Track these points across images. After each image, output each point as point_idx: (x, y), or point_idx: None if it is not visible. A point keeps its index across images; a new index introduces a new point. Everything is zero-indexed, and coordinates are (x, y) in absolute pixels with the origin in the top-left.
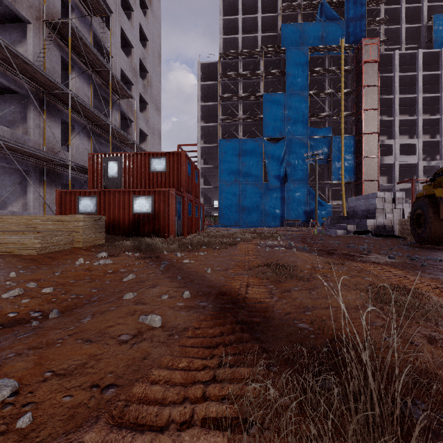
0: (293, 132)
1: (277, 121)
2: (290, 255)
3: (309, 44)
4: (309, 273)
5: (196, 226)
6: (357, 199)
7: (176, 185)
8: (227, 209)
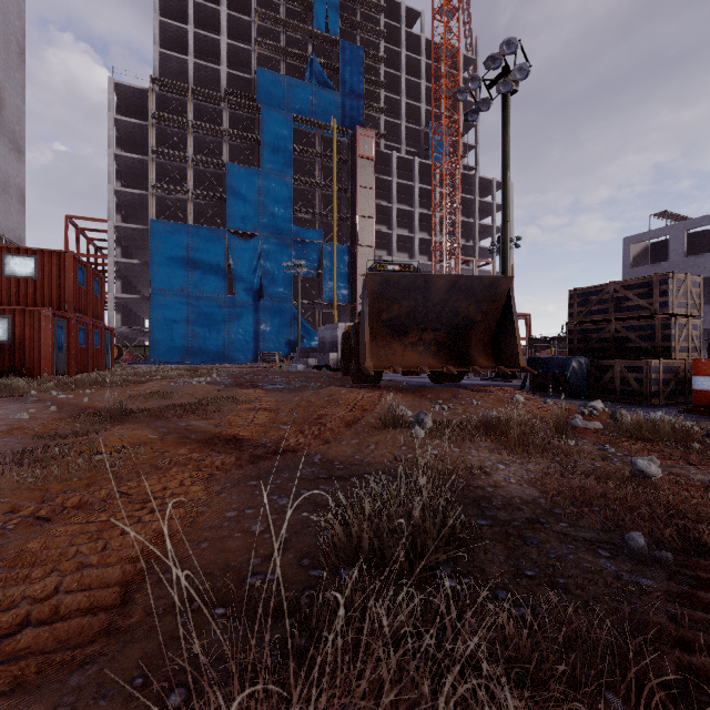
0: (272, 228)
1: (249, 208)
2: (188, 386)
3: (296, 109)
4: (182, 395)
5: (96, 362)
6: (325, 328)
7: (55, 301)
8: (166, 335)
